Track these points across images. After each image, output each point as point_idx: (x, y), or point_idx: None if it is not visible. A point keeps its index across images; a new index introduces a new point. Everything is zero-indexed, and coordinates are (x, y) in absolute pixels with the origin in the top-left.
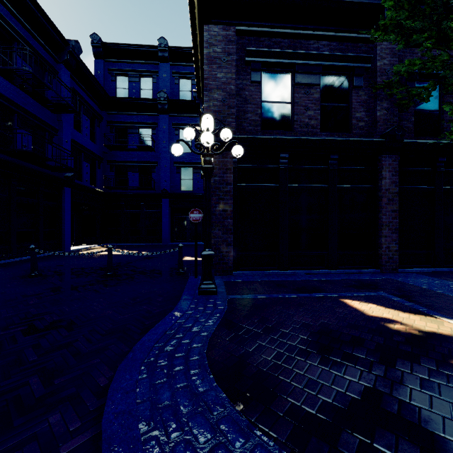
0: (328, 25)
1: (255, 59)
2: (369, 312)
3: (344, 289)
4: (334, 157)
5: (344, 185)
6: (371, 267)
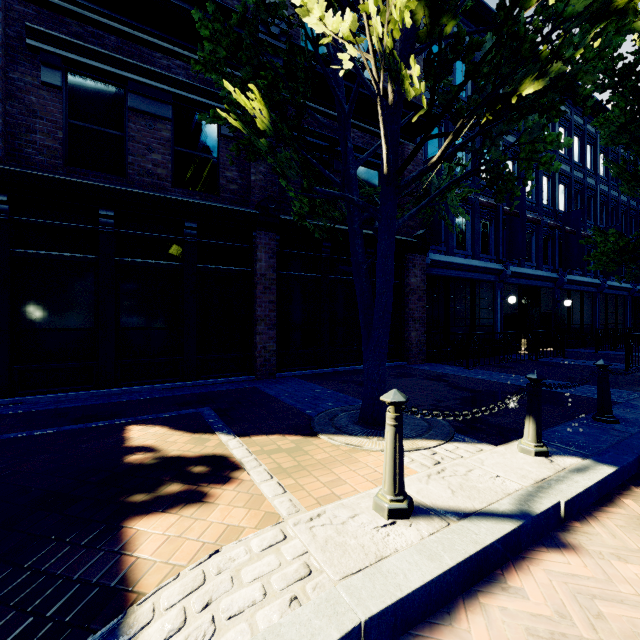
0: (185, 39)
1: (47, 46)
2: (136, 441)
3: (163, 408)
4: (191, 225)
5: (210, 265)
6: (247, 374)
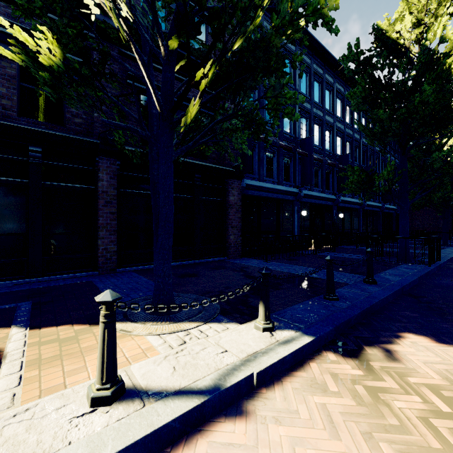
0: None
1: None
2: None
3: None
4: (35, 149)
5: (56, 182)
6: (91, 270)
